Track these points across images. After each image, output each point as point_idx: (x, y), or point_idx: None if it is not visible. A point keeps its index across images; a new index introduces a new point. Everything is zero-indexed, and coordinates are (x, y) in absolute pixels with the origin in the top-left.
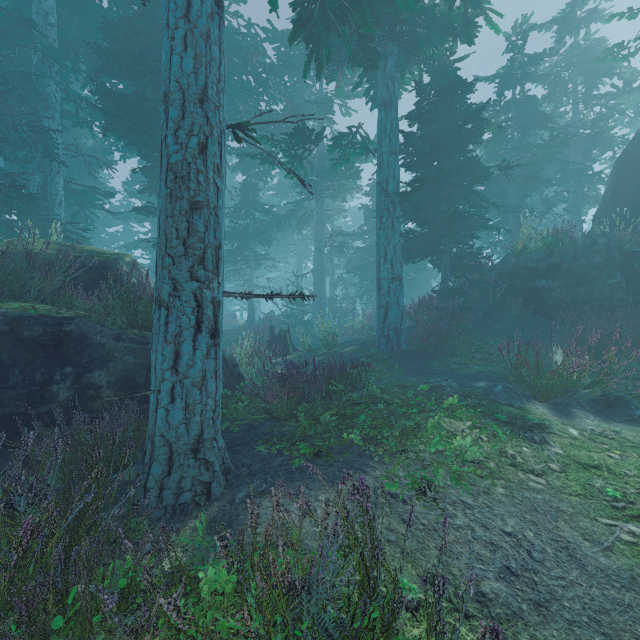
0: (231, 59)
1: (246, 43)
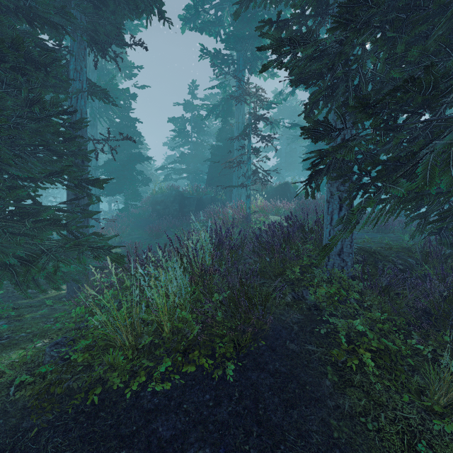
0: None
1: None
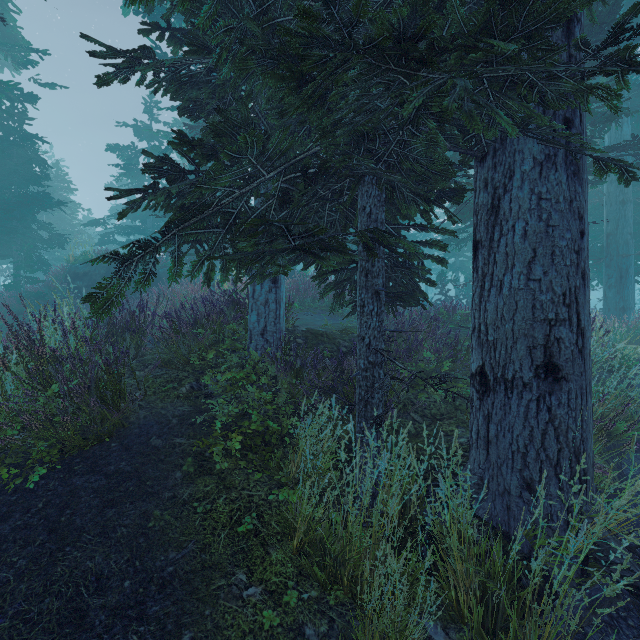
0: None
1: None
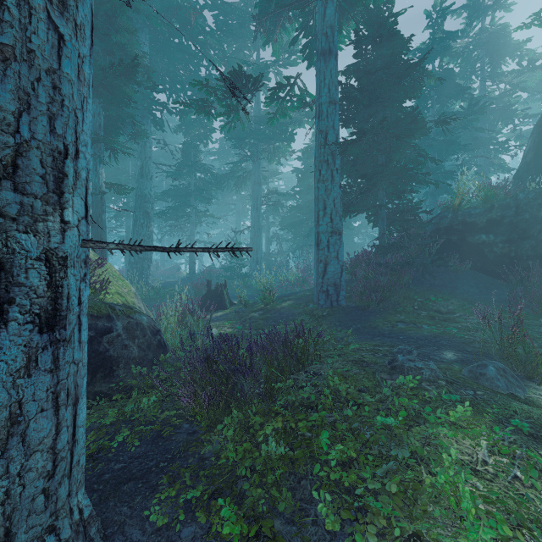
0: (170, 19)
1: (184, 2)
